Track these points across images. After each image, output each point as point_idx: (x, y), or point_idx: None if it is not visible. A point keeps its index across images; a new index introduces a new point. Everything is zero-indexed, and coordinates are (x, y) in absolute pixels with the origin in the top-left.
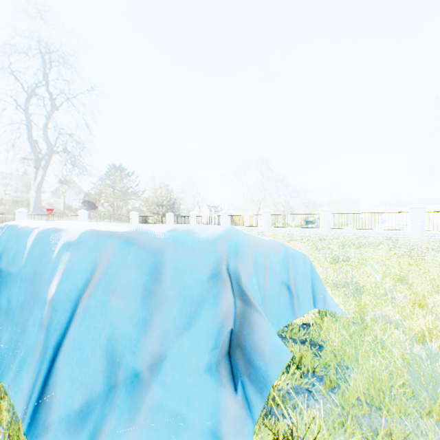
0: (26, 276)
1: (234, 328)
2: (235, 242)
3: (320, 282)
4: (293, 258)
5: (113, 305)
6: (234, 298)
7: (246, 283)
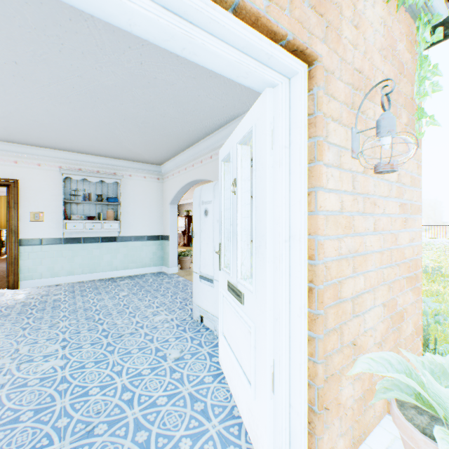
0: None
1: None
2: None
3: None
4: None
5: None
6: None
7: None
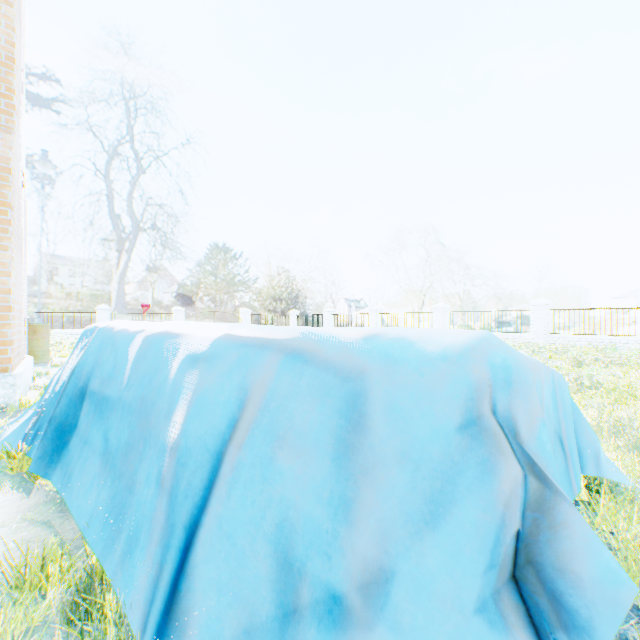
0: (130, 404)
1: (520, 530)
2: (501, 361)
3: (587, 428)
4: (559, 387)
5: (281, 466)
6: (522, 470)
7: (529, 440)
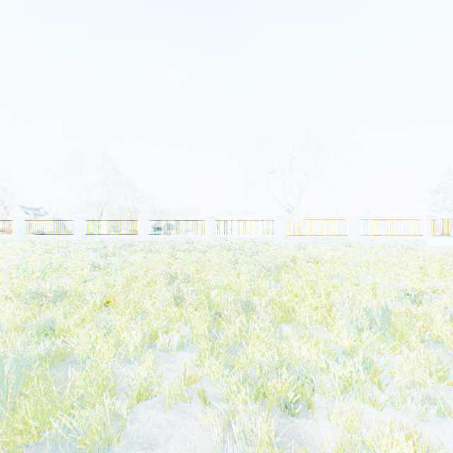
0: None
1: None
2: None
3: None
4: None
5: None
6: None
7: None
